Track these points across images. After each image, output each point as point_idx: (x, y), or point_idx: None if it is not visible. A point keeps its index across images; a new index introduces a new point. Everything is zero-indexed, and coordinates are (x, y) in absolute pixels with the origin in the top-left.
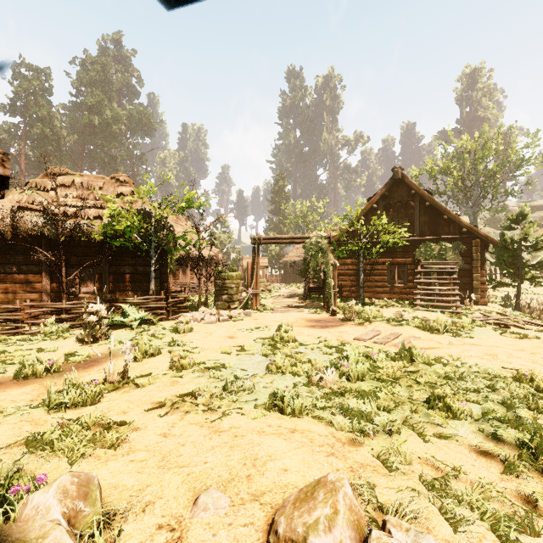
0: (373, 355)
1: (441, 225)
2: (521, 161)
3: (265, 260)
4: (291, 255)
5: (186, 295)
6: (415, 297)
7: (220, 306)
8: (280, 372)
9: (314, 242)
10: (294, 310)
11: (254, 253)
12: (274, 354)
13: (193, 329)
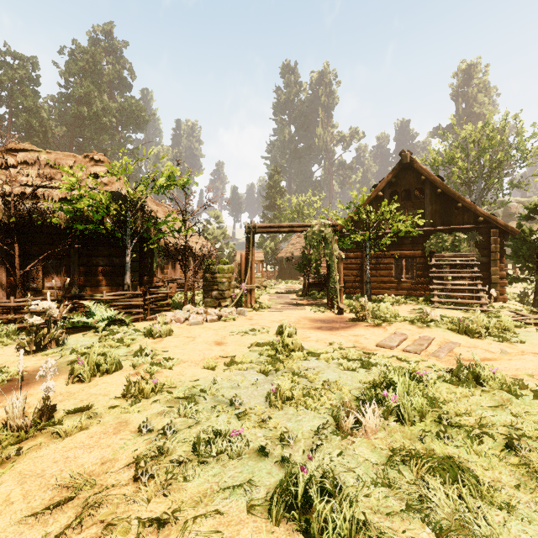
0: (421, 375)
1: (454, 214)
2: (529, 151)
3: (260, 254)
4: (287, 251)
5: (168, 291)
6: (432, 293)
7: (209, 304)
8: (288, 404)
9: (316, 230)
10: (294, 308)
11: (249, 243)
12: (276, 370)
13: (172, 332)
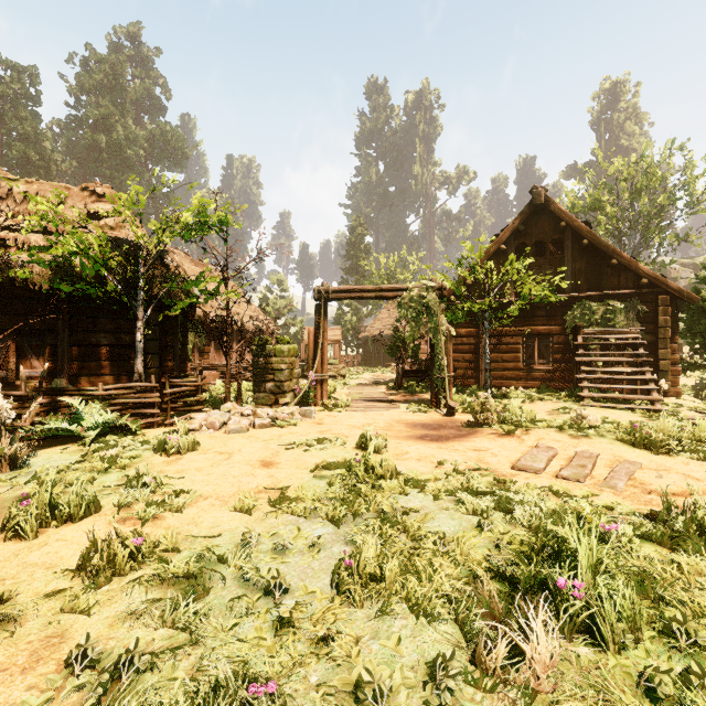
0: (608, 531)
1: (606, 275)
2: (702, 191)
3: (336, 331)
4: (373, 328)
5: (199, 382)
6: (580, 385)
7: (261, 401)
8: (373, 594)
9: (415, 296)
10: (384, 407)
11: (319, 314)
12: (354, 515)
13: (198, 445)
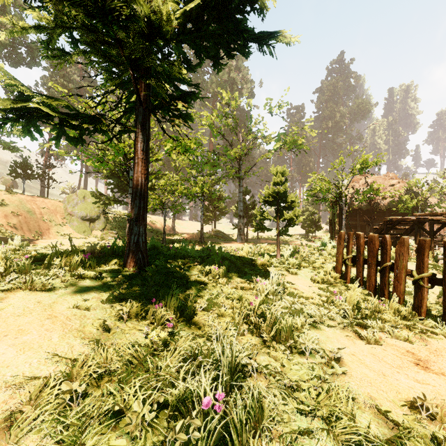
0: None
1: None
2: None
3: None
4: None
5: (442, 238)
6: None
7: None
8: None
9: None
10: None
11: None
12: None
13: None
